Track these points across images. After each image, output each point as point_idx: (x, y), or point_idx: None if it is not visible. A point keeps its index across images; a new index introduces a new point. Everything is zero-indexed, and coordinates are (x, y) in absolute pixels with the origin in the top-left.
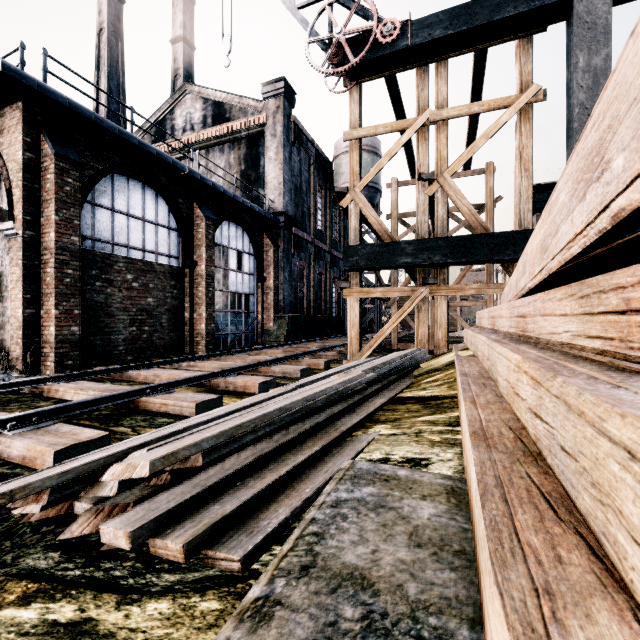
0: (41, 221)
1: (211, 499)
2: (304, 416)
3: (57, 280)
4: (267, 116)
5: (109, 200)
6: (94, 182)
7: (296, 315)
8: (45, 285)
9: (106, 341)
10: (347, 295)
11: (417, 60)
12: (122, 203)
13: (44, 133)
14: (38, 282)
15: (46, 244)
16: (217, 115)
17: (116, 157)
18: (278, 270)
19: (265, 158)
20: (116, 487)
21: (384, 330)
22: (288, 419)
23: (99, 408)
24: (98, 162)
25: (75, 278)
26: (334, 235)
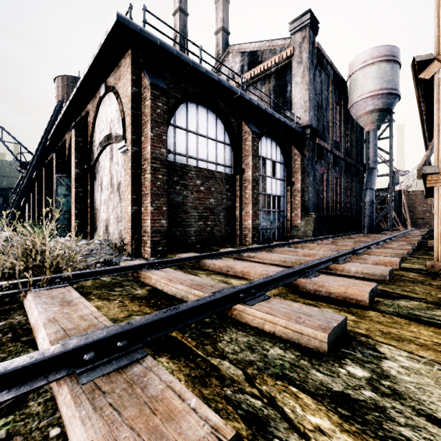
0: (142, 139)
1: None
2: None
3: (152, 183)
4: (294, 48)
5: (185, 123)
6: (175, 108)
7: (320, 213)
8: (144, 188)
9: (183, 232)
10: (433, 183)
11: None
12: (193, 125)
13: (144, 70)
14: (140, 186)
15: (145, 156)
16: (251, 62)
17: (189, 88)
18: (304, 175)
19: (292, 84)
20: None
21: None
22: None
23: (193, 322)
24: (178, 92)
25: (163, 182)
26: (347, 145)
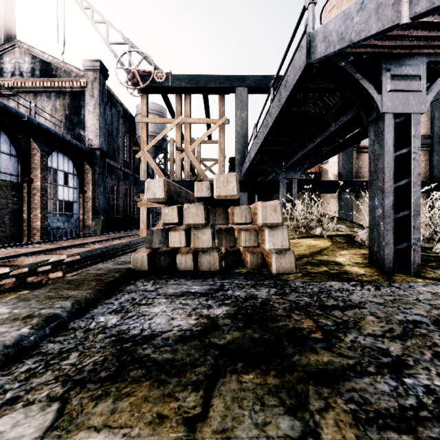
0: None
1: (83, 269)
2: (113, 253)
3: None
4: (87, 82)
5: None
6: None
7: (109, 216)
8: None
9: None
10: (140, 205)
11: (175, 92)
12: None
13: None
14: None
15: None
16: (44, 70)
17: None
18: (95, 186)
19: (85, 110)
20: (50, 267)
21: (159, 224)
22: (107, 250)
23: None
24: None
25: None
26: (136, 164)
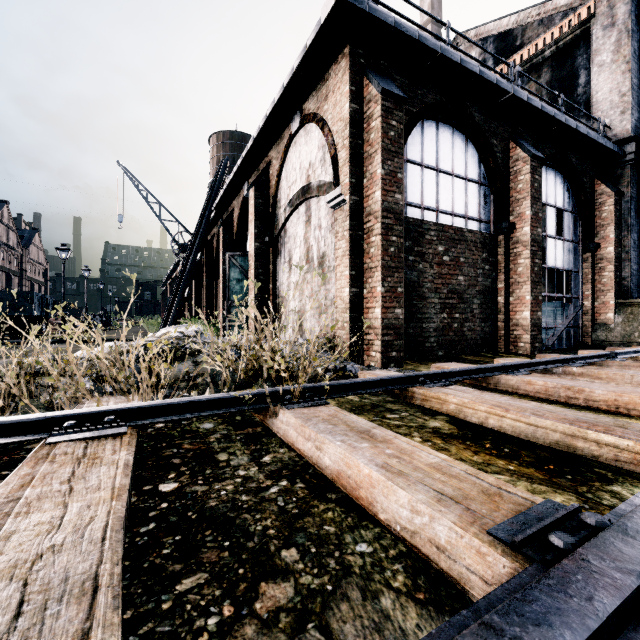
0: (363, 183)
1: None
2: None
3: (382, 250)
4: (594, 3)
5: (419, 154)
6: (409, 130)
7: None
8: (368, 258)
9: (418, 330)
10: None
11: None
12: (431, 156)
13: (368, 74)
14: (361, 256)
15: (369, 208)
16: (501, 50)
17: (429, 95)
18: (620, 231)
19: (590, 68)
20: None
21: None
22: None
23: None
24: (412, 104)
25: (398, 247)
26: None
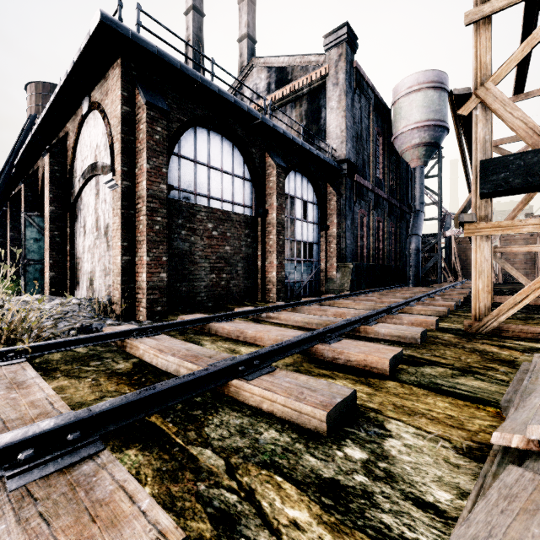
0: (136, 172)
1: None
2: None
3: (148, 227)
4: (329, 67)
5: (193, 152)
6: (180, 134)
7: (359, 263)
8: (139, 233)
9: (190, 288)
10: (471, 232)
11: None
12: (203, 155)
13: (138, 85)
14: (133, 230)
15: (139, 193)
16: (280, 79)
17: (198, 109)
18: (340, 218)
19: (327, 109)
20: None
21: None
22: None
23: (174, 403)
24: (183, 114)
25: (163, 225)
26: (391, 183)
